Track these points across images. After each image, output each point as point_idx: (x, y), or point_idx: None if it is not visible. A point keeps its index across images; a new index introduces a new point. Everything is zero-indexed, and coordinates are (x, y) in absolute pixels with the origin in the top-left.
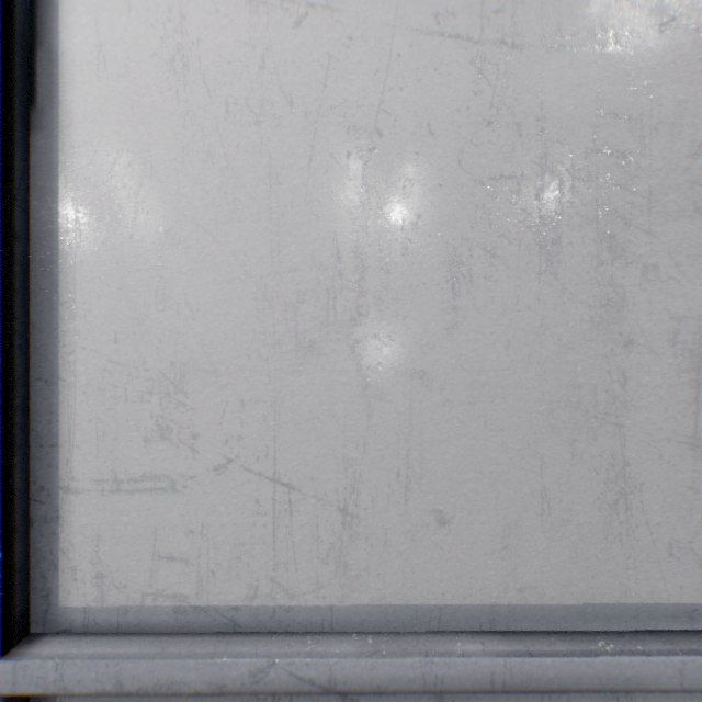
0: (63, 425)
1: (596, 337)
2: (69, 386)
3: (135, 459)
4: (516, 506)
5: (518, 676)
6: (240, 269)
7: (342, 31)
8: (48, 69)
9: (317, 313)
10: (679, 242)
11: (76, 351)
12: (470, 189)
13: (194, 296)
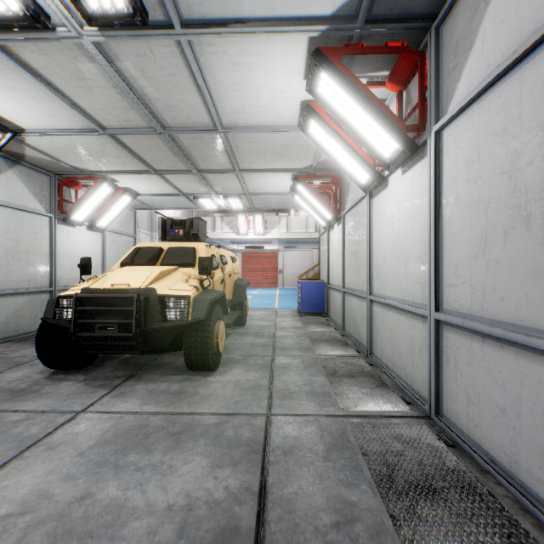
0: (443, 273)
1: (540, 248)
2: (443, 266)
3: (451, 280)
4: (518, 297)
5: (507, 336)
6: (466, 240)
7: (482, 181)
8: (441, 207)
9: (478, 248)
10: None
11: (444, 259)
12: (507, 212)
13: (459, 247)
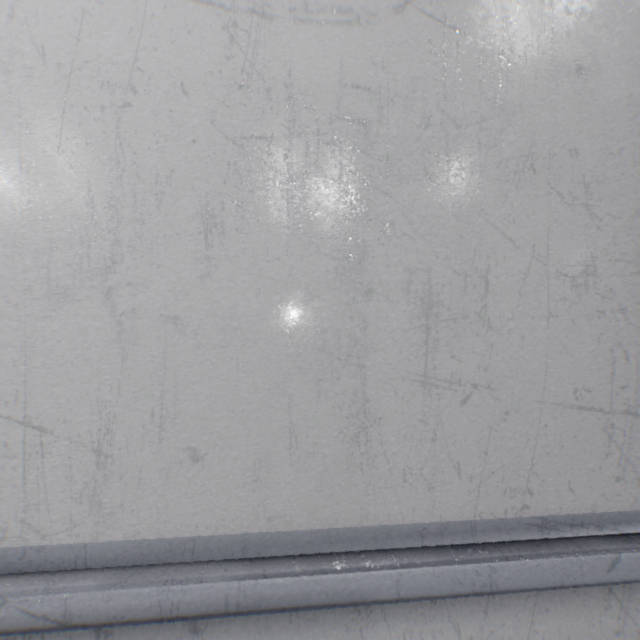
0: None
1: (339, 286)
2: None
3: None
4: (266, 441)
5: (251, 597)
6: None
7: None
8: None
9: (71, 260)
10: (413, 203)
11: None
12: (222, 147)
13: None
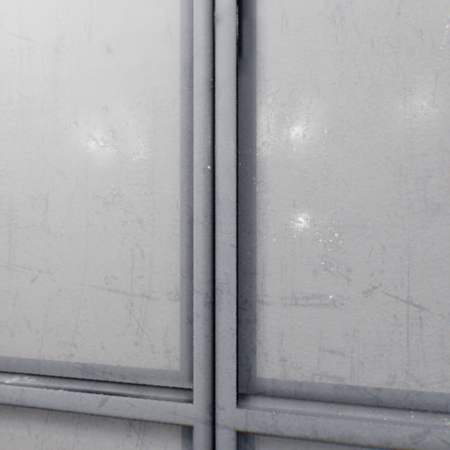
0: (258, 260)
1: None
2: (263, 235)
3: (307, 284)
4: None
5: None
6: (382, 155)
7: None
8: (249, 32)
9: (441, 184)
10: None
11: (267, 213)
12: None
13: (348, 175)
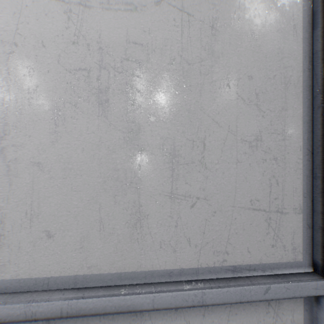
0: None
1: (126, 146)
2: None
3: None
4: (87, 227)
5: (74, 309)
6: None
7: None
8: None
9: None
10: (165, 103)
11: None
12: (63, 74)
13: None
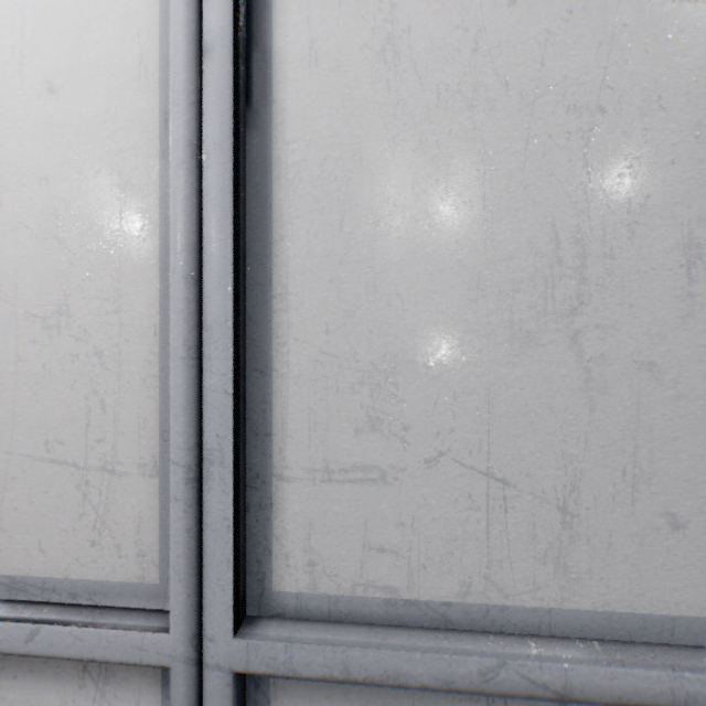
0: (276, 414)
1: None
2: (282, 377)
3: (346, 449)
4: None
5: None
6: (452, 258)
7: (561, 5)
8: (262, 69)
9: (534, 302)
10: None
11: (288, 342)
12: None
13: (405, 287)
